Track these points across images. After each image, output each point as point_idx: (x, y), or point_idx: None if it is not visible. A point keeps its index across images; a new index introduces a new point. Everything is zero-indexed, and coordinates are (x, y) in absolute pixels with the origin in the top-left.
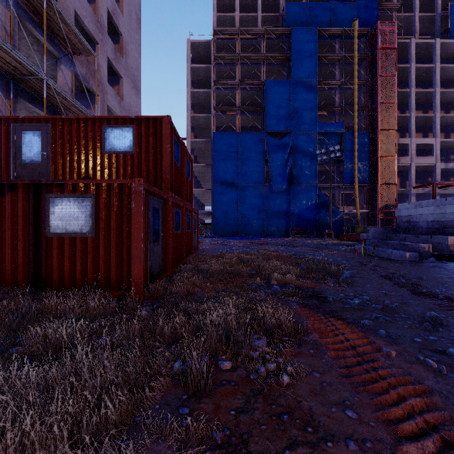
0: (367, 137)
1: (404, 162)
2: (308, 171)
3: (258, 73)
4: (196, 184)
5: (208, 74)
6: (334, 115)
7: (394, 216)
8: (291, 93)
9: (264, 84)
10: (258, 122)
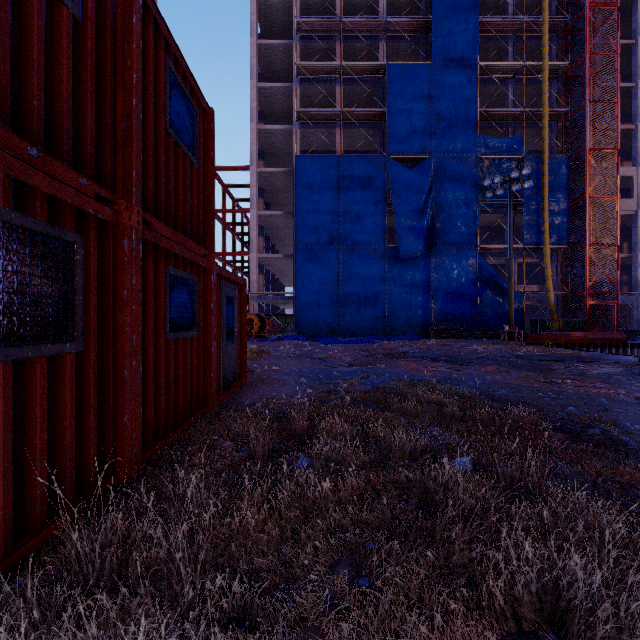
0: (564, 163)
1: (626, 209)
2: (462, 222)
3: (374, 51)
4: (268, 249)
5: (287, 60)
6: (505, 128)
7: (613, 302)
8: (431, 87)
9: (385, 73)
10: (373, 141)
